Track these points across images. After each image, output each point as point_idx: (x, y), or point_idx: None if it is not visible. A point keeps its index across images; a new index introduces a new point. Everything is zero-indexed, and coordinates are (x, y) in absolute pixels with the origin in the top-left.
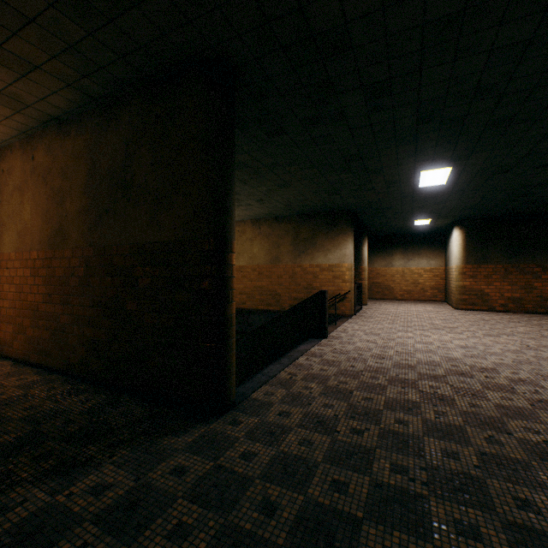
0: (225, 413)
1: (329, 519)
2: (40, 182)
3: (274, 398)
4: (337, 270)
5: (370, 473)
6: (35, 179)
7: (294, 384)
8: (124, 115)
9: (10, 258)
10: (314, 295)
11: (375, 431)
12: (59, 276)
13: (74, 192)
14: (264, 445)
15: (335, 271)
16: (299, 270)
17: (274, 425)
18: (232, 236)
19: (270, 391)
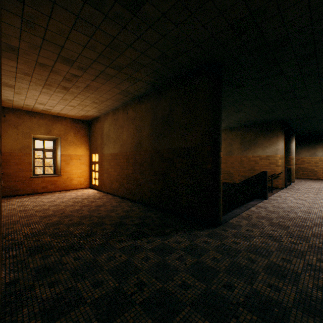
0: (218, 226)
1: (282, 269)
2: (130, 123)
3: (241, 223)
4: (272, 159)
5: (303, 259)
6: (128, 122)
7: (251, 219)
8: (169, 92)
9: (117, 155)
10: (258, 174)
11: (305, 245)
12: (139, 162)
13: (145, 126)
14: (242, 240)
15: (270, 159)
16: (245, 159)
17: (245, 234)
18: (221, 143)
19: (238, 220)
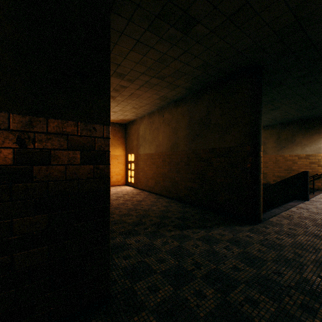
0: (258, 223)
1: None
2: (166, 125)
3: (282, 222)
4: (313, 158)
5: None
6: (164, 124)
7: (292, 219)
8: (206, 96)
9: (153, 155)
10: (298, 174)
11: None
12: (174, 161)
13: (182, 128)
14: (285, 237)
15: (311, 158)
16: (280, 158)
17: (288, 231)
18: (260, 143)
19: (278, 219)
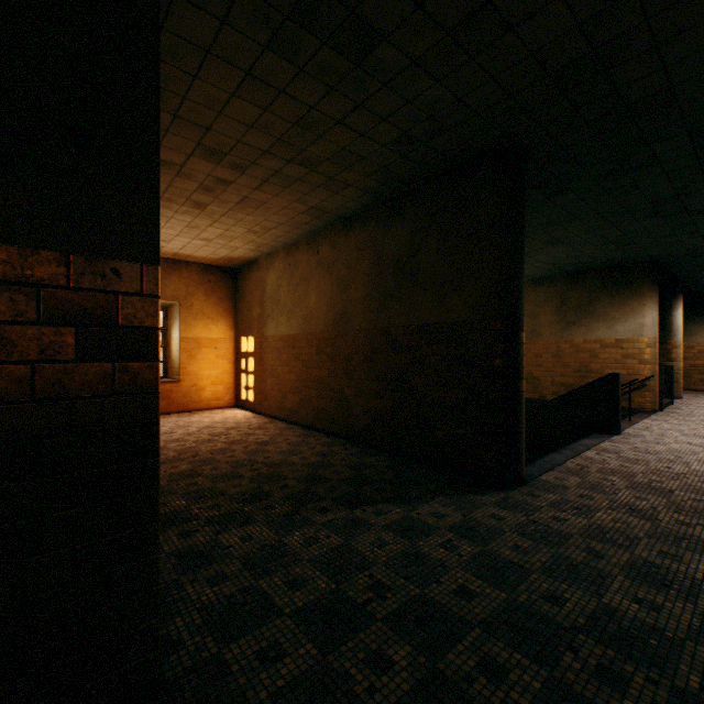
0: (517, 487)
1: (662, 572)
2: (324, 273)
3: (567, 483)
4: (630, 346)
5: None
6: (320, 270)
7: (587, 475)
8: (409, 209)
9: (296, 338)
10: (600, 379)
11: None
12: (343, 354)
13: (358, 280)
14: (571, 515)
15: (625, 347)
16: (566, 346)
17: (576, 503)
18: (523, 315)
19: (559, 477)
